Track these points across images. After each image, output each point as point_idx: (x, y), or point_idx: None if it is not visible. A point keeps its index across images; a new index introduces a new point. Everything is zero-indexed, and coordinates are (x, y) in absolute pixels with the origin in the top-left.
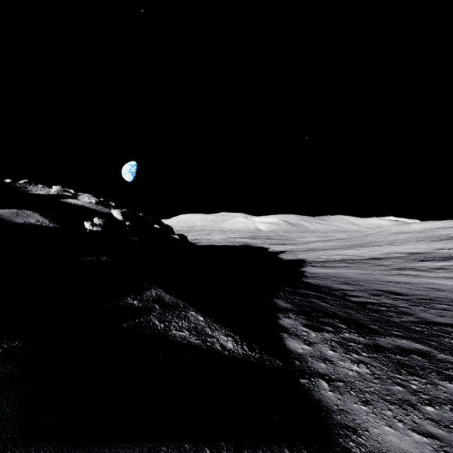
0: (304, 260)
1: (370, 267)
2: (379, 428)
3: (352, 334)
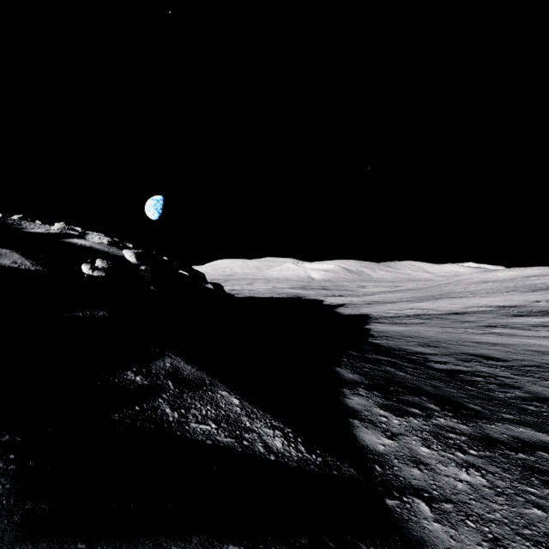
0: (369, 315)
1: (452, 323)
2: None
3: (449, 419)
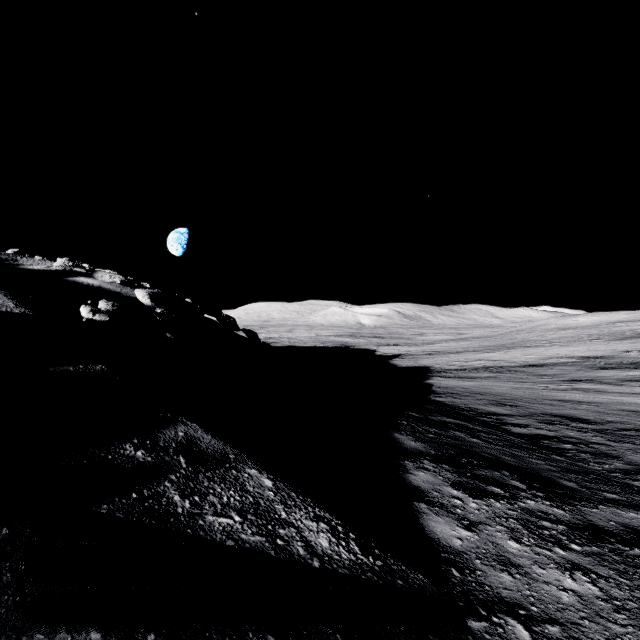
0: (429, 367)
1: (528, 378)
2: None
3: (540, 501)
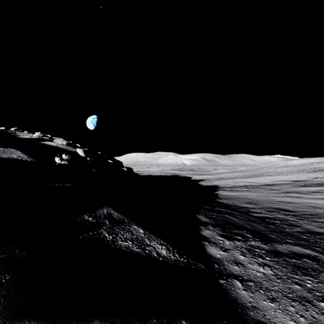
0: (217, 185)
1: (265, 191)
2: (286, 323)
3: (257, 242)
